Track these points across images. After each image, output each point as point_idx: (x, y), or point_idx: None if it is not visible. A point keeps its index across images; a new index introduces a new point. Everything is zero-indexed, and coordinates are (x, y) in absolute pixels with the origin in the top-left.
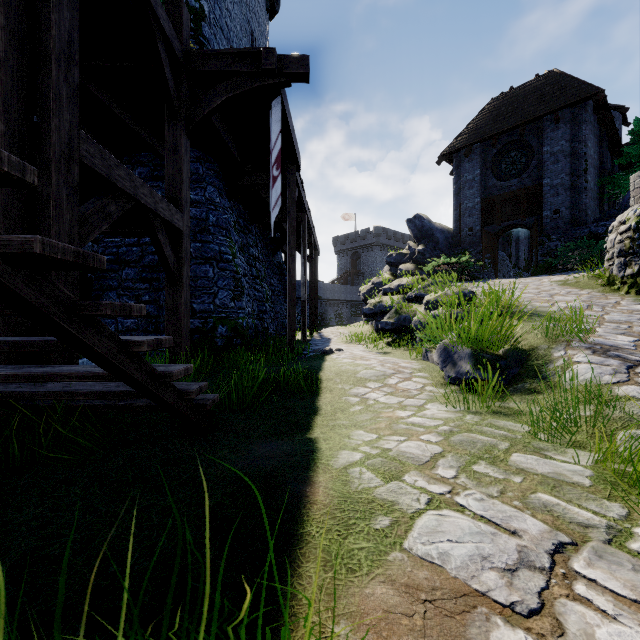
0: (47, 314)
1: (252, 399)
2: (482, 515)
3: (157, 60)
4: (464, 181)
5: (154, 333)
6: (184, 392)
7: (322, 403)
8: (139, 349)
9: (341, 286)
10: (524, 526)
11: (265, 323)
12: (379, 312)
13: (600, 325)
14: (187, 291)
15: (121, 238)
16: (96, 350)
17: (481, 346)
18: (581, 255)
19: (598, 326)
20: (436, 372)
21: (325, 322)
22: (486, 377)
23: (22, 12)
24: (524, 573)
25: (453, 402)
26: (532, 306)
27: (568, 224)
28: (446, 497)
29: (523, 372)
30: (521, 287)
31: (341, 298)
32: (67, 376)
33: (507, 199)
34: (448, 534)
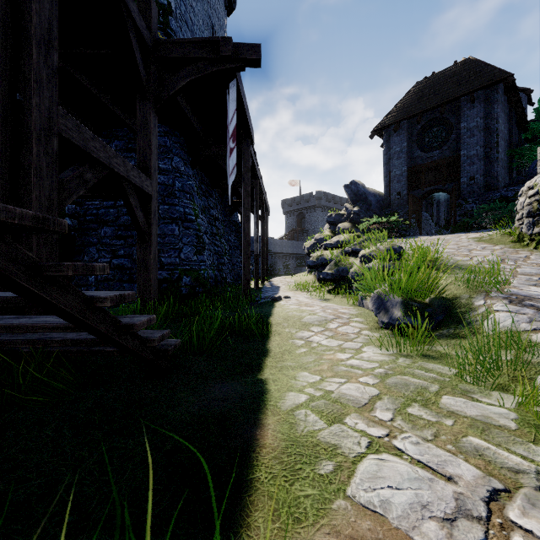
0: (8, 276)
1: (211, 342)
2: (419, 459)
3: (129, 47)
4: (393, 152)
5: (128, 283)
6: (148, 340)
7: (272, 345)
8: (102, 305)
9: (288, 241)
10: (459, 471)
11: (223, 273)
12: (321, 264)
13: (514, 277)
14: (155, 247)
15: (100, 201)
16: (60, 307)
17: (410, 295)
18: (494, 215)
19: (512, 278)
20: (370, 317)
21: (275, 272)
22: (416, 324)
23: (6, 2)
24: (463, 523)
25: (386, 345)
26: (453, 260)
27: (482, 189)
28: (384, 440)
29: (447, 319)
30: (443, 243)
31: (288, 252)
32: (40, 327)
33: (430, 168)
34: (388, 480)
